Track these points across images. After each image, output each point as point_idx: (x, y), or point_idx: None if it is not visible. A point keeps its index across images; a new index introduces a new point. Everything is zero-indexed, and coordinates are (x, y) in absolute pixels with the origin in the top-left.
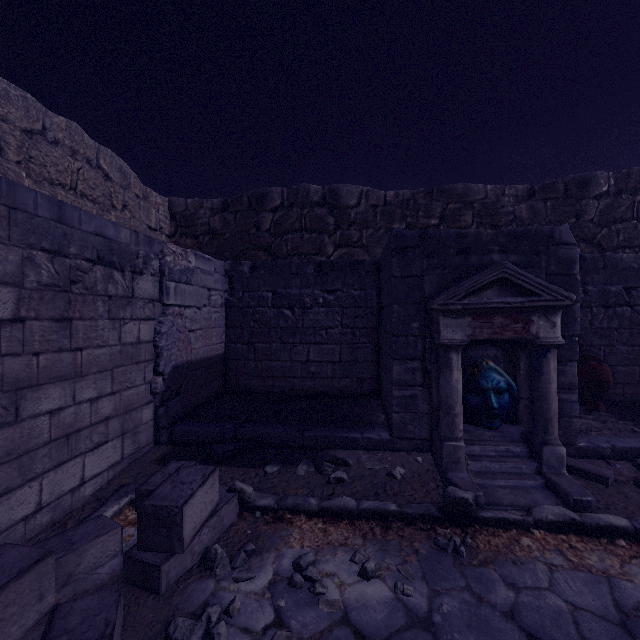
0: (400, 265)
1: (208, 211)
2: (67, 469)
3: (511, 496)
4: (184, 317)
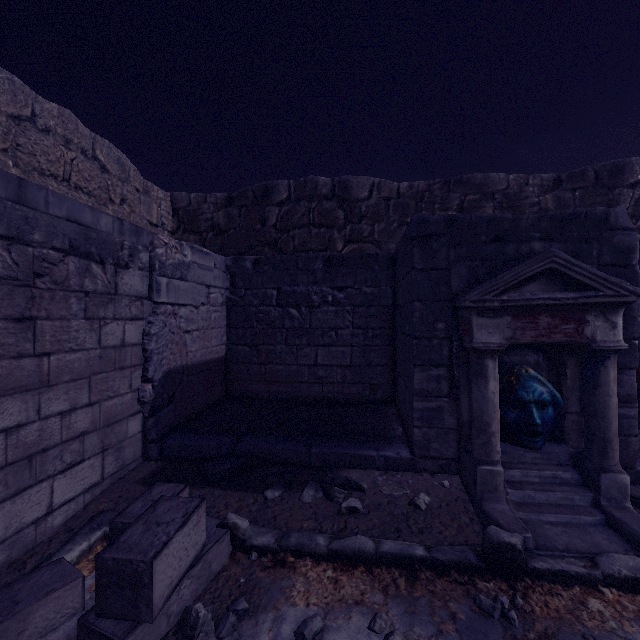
0: (422, 256)
1: (212, 206)
2: (29, 497)
3: (565, 537)
4: (178, 317)
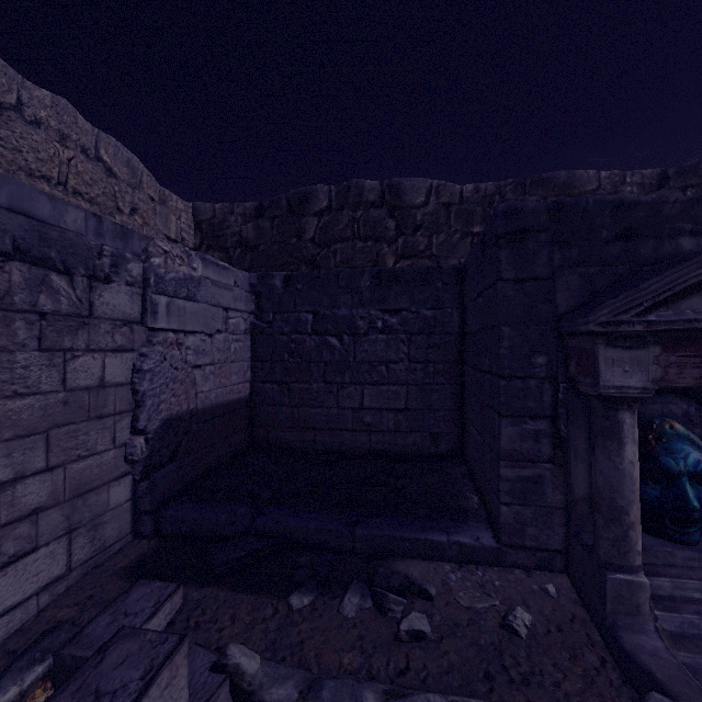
0: (513, 261)
1: (239, 218)
2: None
3: None
4: (185, 347)
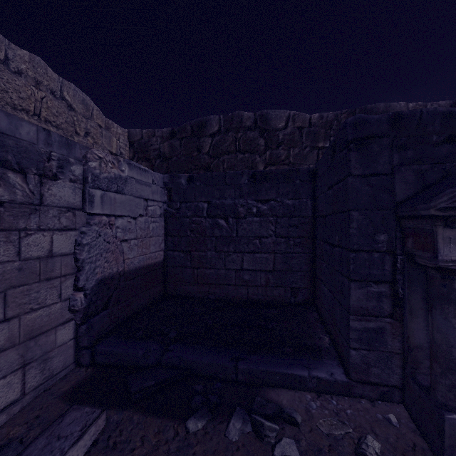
0: (361, 160)
1: (159, 139)
2: None
3: None
4: (115, 227)
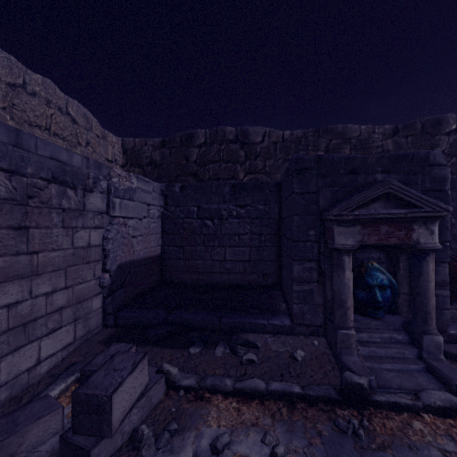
0: (299, 183)
1: (150, 147)
2: (24, 352)
3: (398, 379)
4: (128, 226)
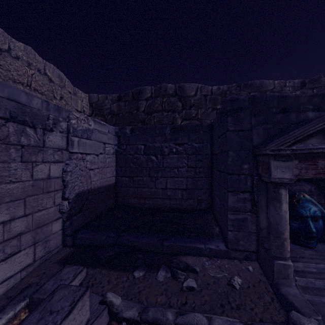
0: (234, 122)
1: (110, 101)
2: None
3: None
4: (86, 160)
